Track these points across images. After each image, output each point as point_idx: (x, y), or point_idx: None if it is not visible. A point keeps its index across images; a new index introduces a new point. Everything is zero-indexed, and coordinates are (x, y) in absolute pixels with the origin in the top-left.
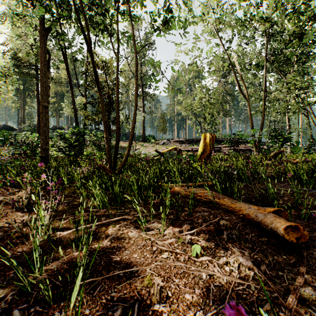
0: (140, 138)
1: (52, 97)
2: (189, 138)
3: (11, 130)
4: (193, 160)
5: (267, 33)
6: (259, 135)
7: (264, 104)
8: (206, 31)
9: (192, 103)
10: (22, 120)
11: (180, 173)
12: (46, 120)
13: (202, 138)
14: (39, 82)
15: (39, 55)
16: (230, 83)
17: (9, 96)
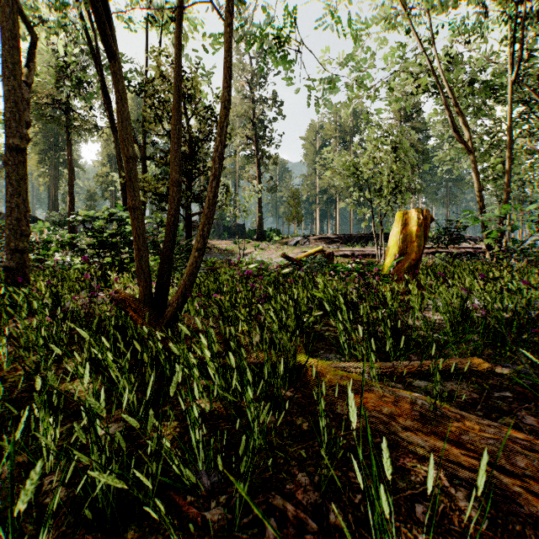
0: (254, 233)
1: (104, 165)
2: (344, 234)
3: (33, 221)
4: (379, 276)
5: (510, 17)
6: (499, 222)
7: (509, 157)
8: (383, 19)
9: (354, 162)
10: (54, 205)
11: (348, 311)
12: (21, 181)
13: (396, 224)
14: (81, 140)
15: (5, 24)
16: (421, 130)
17: (31, 163)
